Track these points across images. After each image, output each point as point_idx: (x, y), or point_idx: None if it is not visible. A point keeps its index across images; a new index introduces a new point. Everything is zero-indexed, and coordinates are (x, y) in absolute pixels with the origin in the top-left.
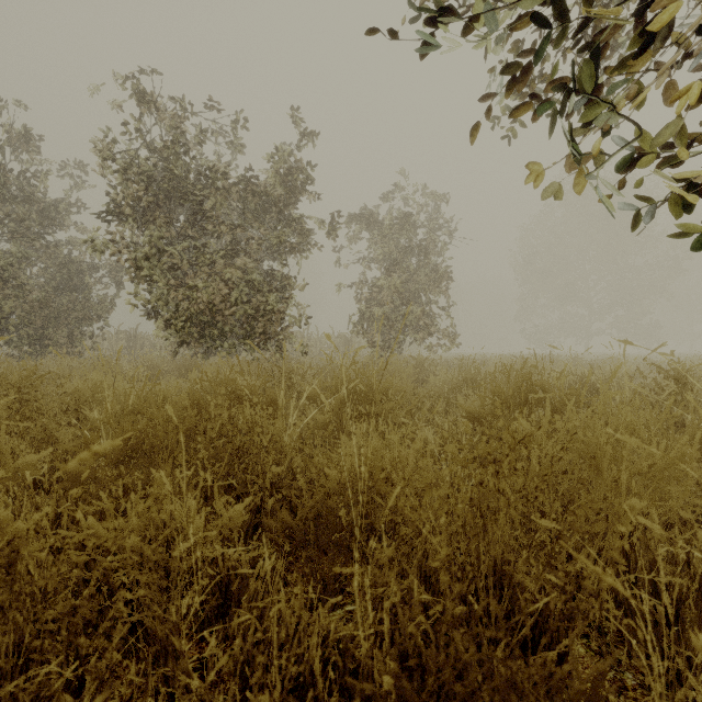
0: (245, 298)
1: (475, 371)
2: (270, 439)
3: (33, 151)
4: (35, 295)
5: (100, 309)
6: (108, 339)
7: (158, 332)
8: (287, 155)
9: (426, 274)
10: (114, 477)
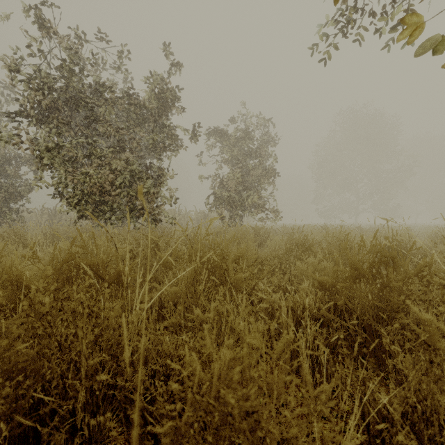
0: (128, 183)
1: (304, 238)
2: (106, 326)
3: None
4: None
5: (25, 192)
6: (34, 214)
7: (61, 208)
8: (161, 79)
9: (258, 170)
10: None
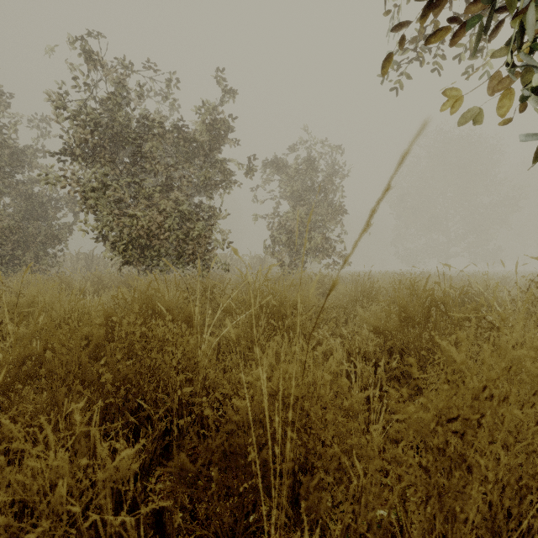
0: (177, 225)
1: (370, 285)
2: (183, 355)
3: (5, 106)
4: (6, 223)
5: (62, 235)
6: (70, 259)
7: (105, 253)
8: (212, 108)
9: (324, 208)
10: (3, 406)
